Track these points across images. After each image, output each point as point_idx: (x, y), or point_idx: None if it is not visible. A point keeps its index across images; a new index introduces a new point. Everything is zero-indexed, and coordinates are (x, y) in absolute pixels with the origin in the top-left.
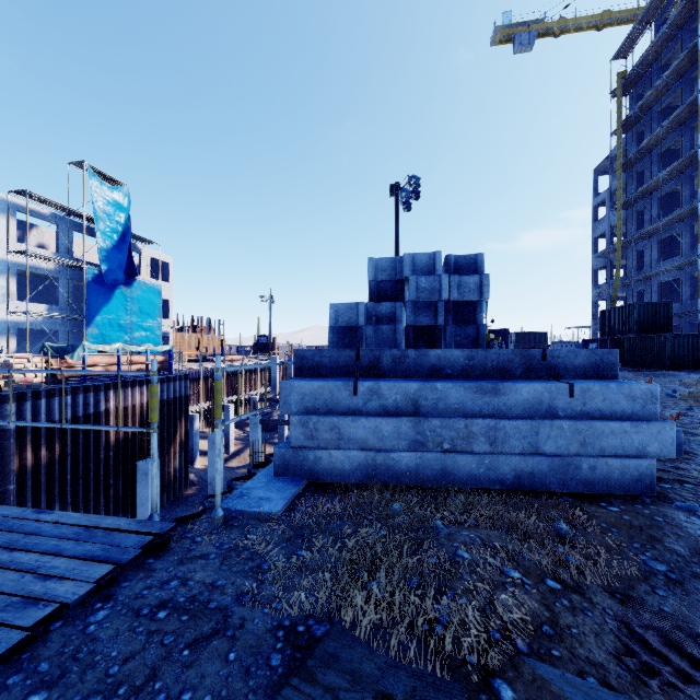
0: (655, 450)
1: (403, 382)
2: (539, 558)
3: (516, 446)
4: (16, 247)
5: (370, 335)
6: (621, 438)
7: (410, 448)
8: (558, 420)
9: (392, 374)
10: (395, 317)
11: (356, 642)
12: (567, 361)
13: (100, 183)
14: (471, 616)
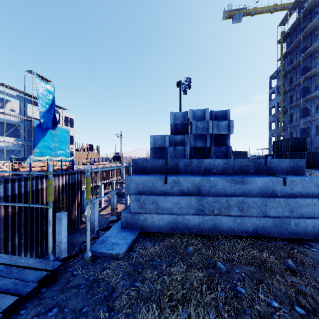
0: None
1: (191, 177)
2: (284, 288)
3: (254, 212)
4: None
5: (171, 151)
6: (312, 207)
7: (196, 213)
8: (277, 198)
9: (184, 172)
10: (184, 142)
11: None
12: (278, 165)
13: (40, 80)
14: None
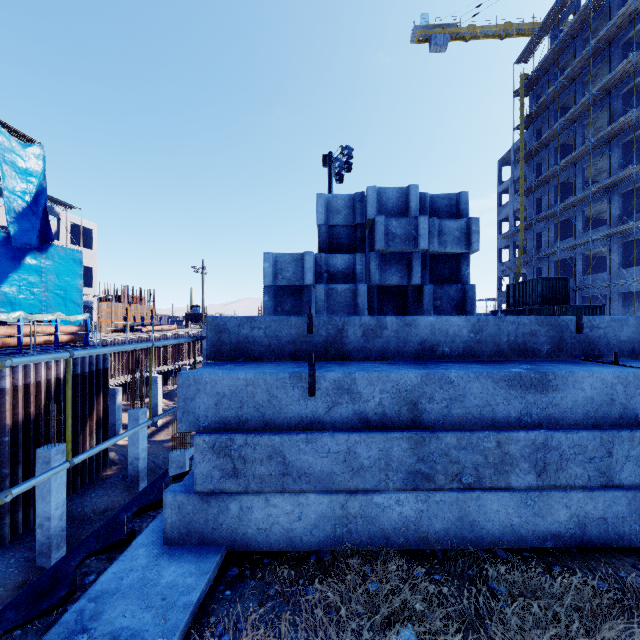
0: None
1: (392, 371)
2: None
3: (578, 475)
4: None
5: (321, 297)
6: None
7: (407, 486)
8: None
9: (362, 355)
10: (354, 274)
11: None
12: (610, 333)
13: (7, 137)
14: None
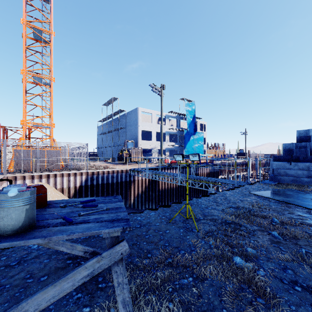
0: None
1: (304, 162)
2: None
3: None
4: (169, 127)
5: (296, 151)
6: None
7: (306, 177)
8: None
9: (302, 161)
10: (306, 146)
11: (289, 190)
12: None
13: (187, 103)
14: (308, 189)
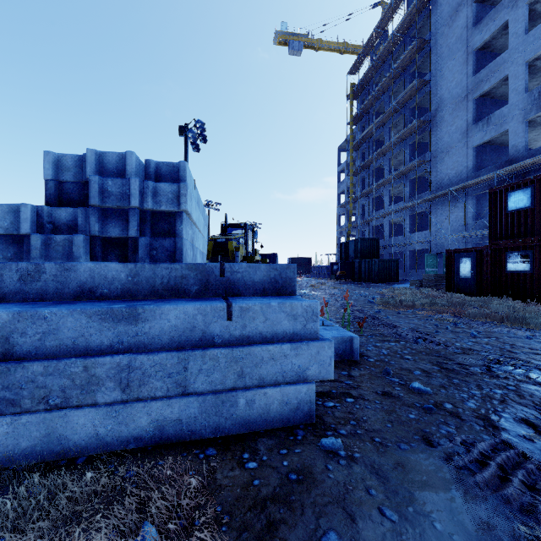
0: (315, 372)
1: None
2: None
3: (159, 388)
4: None
5: (36, 246)
6: (281, 363)
7: None
8: (211, 349)
9: (19, 297)
10: (78, 226)
11: None
12: (246, 276)
13: None
14: None
